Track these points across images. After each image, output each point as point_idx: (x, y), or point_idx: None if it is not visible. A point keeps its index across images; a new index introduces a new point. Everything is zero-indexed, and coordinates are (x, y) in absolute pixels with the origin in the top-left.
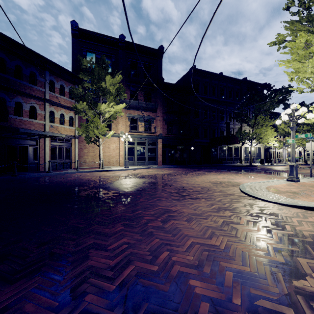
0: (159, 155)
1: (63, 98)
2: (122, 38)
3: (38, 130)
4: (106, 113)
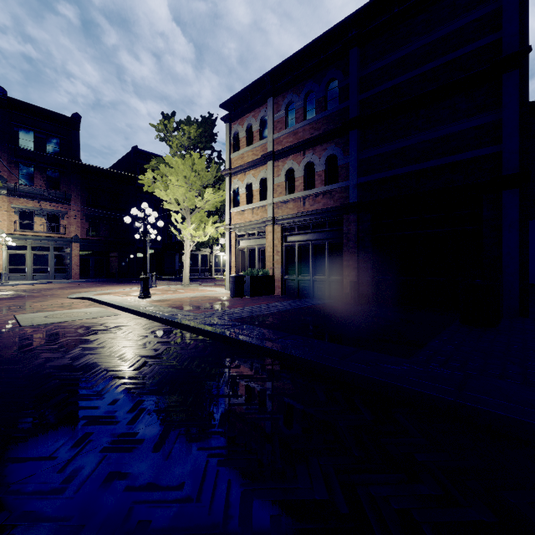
0: (75, 266)
1: None
2: (0, 92)
3: None
4: None
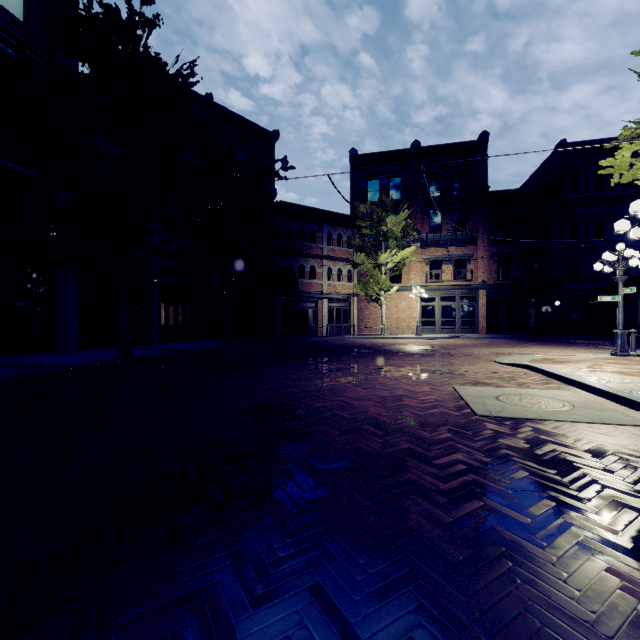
0: (481, 318)
1: (341, 249)
2: (415, 146)
3: (317, 291)
4: (389, 262)
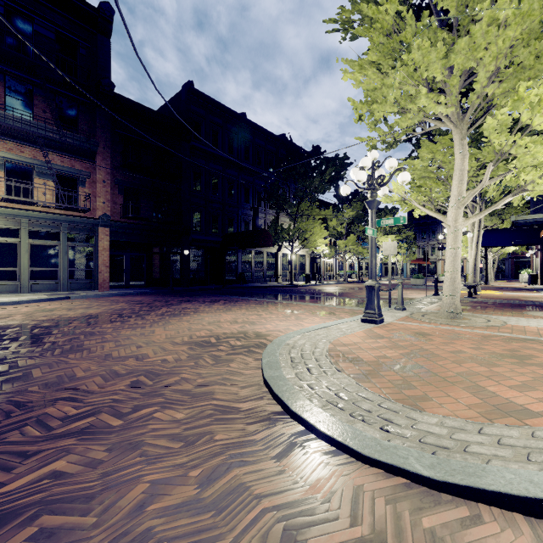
0: (102, 267)
1: None
2: None
3: None
4: None
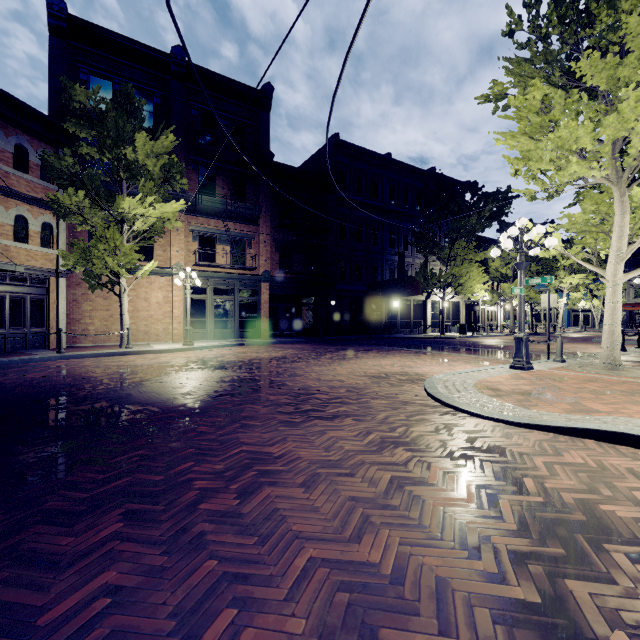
0: (264, 317)
1: (24, 177)
2: (178, 54)
3: None
4: (138, 219)
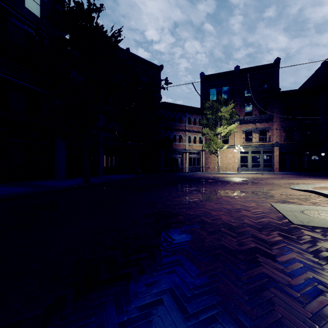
0: (275, 162)
1: (195, 126)
2: (236, 69)
3: (183, 149)
4: (222, 132)
